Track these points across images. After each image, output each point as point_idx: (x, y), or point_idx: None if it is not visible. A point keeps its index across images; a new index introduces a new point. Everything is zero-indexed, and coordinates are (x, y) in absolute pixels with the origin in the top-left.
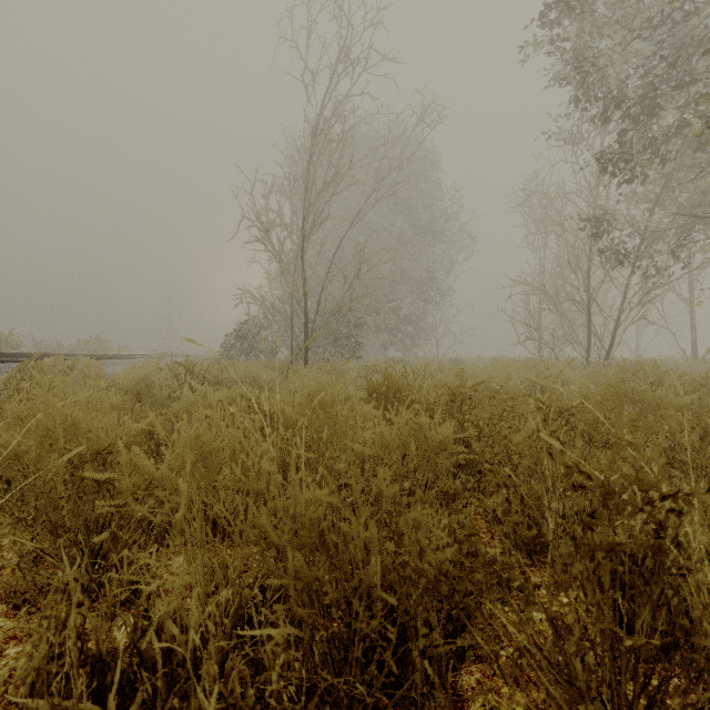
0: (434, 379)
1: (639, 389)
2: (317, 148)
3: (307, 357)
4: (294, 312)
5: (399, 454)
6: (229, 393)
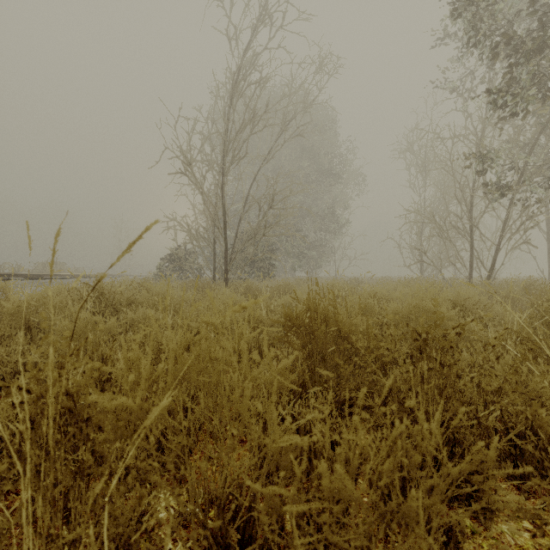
0: (391, 316)
1: None
2: (236, 96)
3: (227, 277)
4: (216, 238)
5: (372, 518)
6: (134, 316)
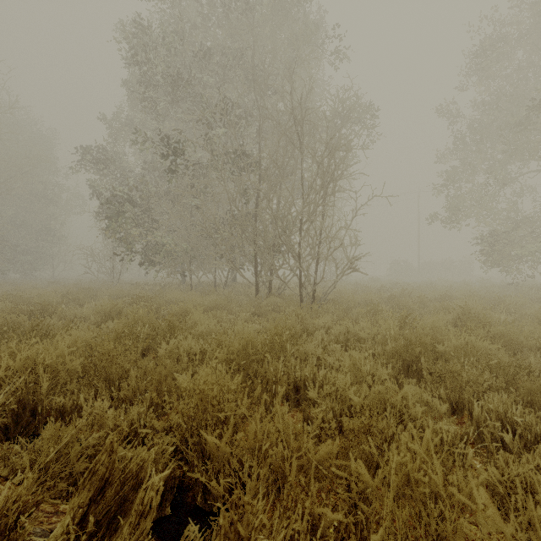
0: None
1: (53, 293)
2: None
3: None
4: None
5: None
6: None
